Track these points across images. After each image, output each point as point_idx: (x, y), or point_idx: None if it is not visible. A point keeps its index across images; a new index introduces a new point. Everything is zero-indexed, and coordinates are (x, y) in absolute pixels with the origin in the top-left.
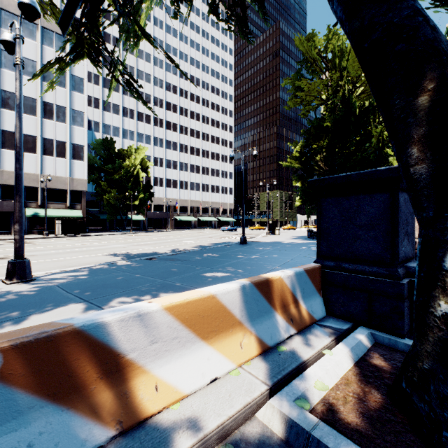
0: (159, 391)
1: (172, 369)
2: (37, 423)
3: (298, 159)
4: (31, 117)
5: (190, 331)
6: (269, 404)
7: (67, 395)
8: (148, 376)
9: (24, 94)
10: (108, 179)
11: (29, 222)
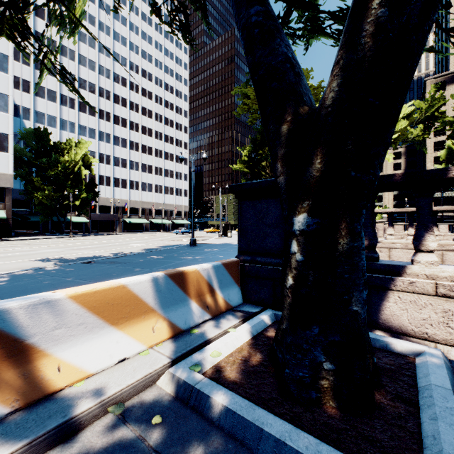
0: (62, 372)
1: (77, 352)
2: None
3: (247, 165)
4: None
5: (98, 317)
6: (168, 372)
7: None
8: (50, 359)
9: None
10: (41, 175)
11: None
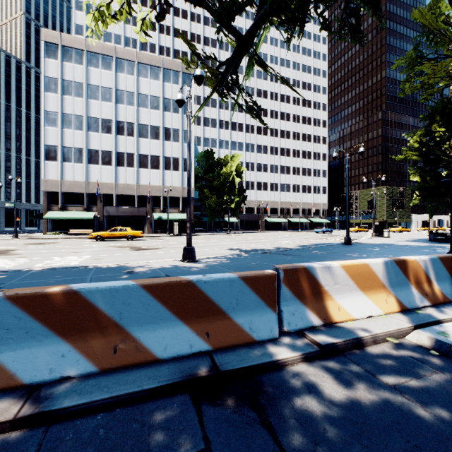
0: (340, 311)
1: (345, 302)
2: (294, 306)
3: (416, 150)
4: (156, 142)
5: (354, 283)
6: (416, 331)
7: (302, 298)
8: (334, 302)
9: (152, 125)
10: (209, 186)
11: (155, 224)
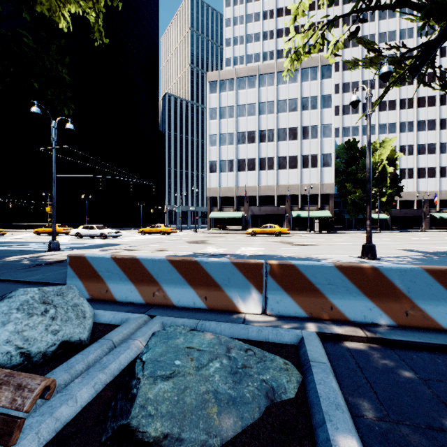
0: None
1: None
2: None
3: None
4: (294, 142)
5: None
6: None
7: None
8: None
9: (290, 127)
10: (351, 180)
11: (293, 222)
